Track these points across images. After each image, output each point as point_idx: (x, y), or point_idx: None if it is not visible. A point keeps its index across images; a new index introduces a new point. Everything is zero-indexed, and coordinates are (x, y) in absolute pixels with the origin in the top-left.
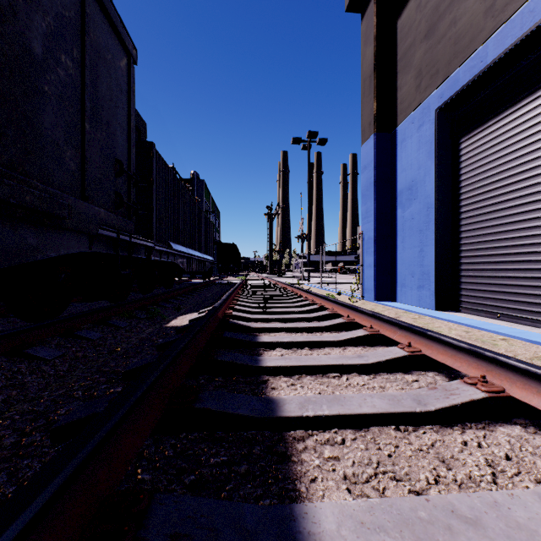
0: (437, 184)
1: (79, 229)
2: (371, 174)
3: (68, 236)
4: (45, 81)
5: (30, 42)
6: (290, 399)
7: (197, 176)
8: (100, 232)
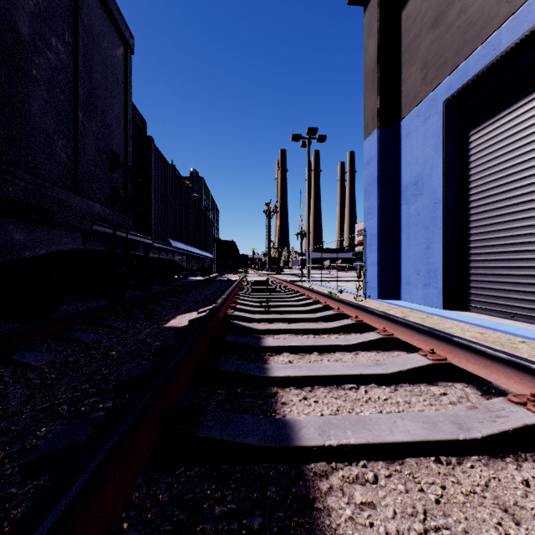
0: (445, 179)
1: (71, 224)
2: (374, 169)
3: (59, 232)
4: (33, 64)
5: (16, 21)
6: (306, 421)
7: (196, 173)
8: (94, 228)
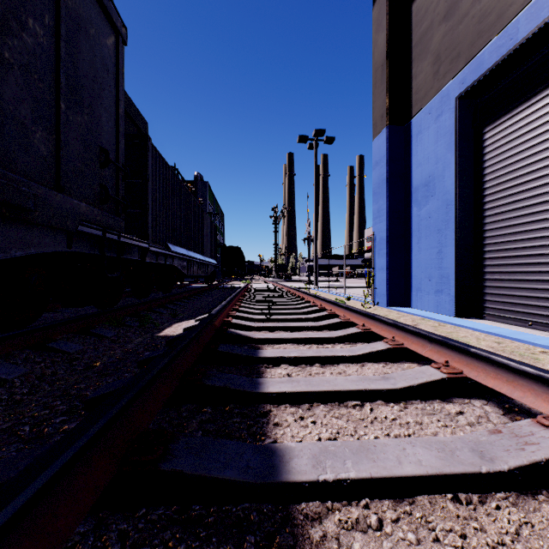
0: (458, 179)
1: (51, 224)
2: (383, 170)
3: (39, 232)
4: (5, 46)
5: None
6: (299, 448)
7: (201, 177)
8: (80, 229)
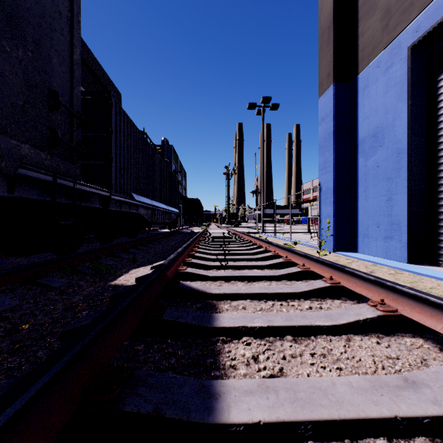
0: (411, 127)
1: None
2: (330, 125)
3: None
4: None
5: None
6: None
7: (167, 142)
8: (22, 173)
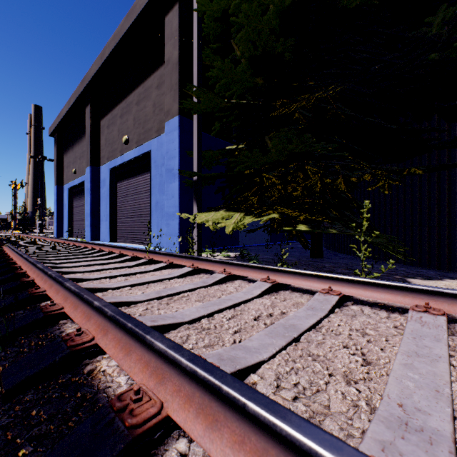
0: (68, 207)
1: None
2: (56, 197)
3: None
4: None
5: None
6: (13, 239)
7: None
8: None
